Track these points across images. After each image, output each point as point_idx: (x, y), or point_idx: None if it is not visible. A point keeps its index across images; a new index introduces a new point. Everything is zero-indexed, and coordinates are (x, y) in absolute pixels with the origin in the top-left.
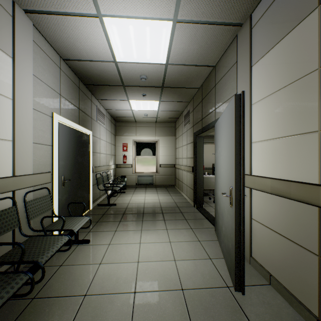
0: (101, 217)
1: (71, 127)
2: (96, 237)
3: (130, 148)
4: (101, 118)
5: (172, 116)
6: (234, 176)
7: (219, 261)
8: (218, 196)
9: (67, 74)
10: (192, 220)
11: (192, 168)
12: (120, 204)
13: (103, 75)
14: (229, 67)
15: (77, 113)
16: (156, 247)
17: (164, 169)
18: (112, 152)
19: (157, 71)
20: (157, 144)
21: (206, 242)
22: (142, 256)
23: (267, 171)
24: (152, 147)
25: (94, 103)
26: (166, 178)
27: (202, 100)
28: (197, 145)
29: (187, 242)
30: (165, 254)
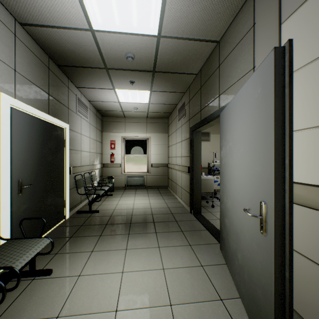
0: (77, 230)
1: (36, 116)
2: (63, 264)
3: (118, 146)
4: (82, 110)
5: (165, 110)
6: (274, 186)
7: (235, 303)
8: (227, 206)
9: (28, 46)
10: (190, 232)
11: (188, 168)
12: (104, 210)
13: (79, 52)
14: (242, 36)
15: (46, 99)
16: (144, 279)
17: (156, 169)
18: (97, 150)
19: (146, 47)
20: (148, 141)
21: (212, 267)
22: (124, 297)
23: (313, 175)
24: (143, 145)
25: (72, 90)
26: (158, 178)
27: (201, 88)
28: (194, 142)
29: (186, 268)
30: (157, 292)
